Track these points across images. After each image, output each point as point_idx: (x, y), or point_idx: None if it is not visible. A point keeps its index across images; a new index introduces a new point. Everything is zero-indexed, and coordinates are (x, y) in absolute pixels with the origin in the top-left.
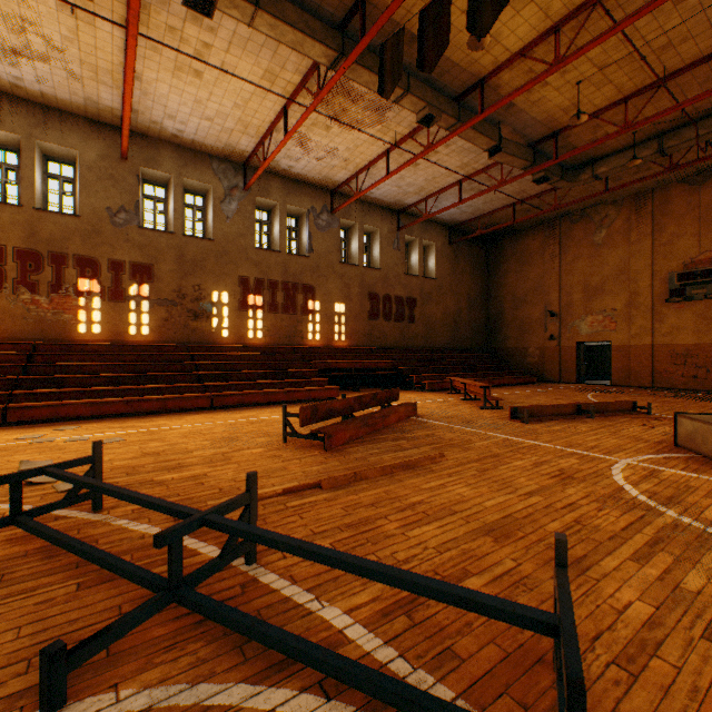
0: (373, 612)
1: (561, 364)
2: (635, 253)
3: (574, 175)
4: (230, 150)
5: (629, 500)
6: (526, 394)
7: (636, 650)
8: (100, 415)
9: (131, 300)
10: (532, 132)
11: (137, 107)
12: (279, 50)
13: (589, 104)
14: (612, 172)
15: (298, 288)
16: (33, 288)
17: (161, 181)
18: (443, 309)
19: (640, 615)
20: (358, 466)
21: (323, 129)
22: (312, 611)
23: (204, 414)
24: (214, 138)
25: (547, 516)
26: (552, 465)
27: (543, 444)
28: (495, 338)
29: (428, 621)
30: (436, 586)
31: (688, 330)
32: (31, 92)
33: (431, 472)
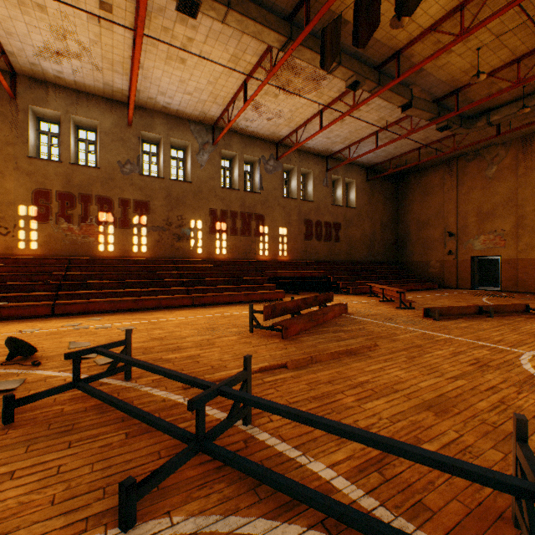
0: (350, 468)
1: (458, 274)
2: (522, 184)
3: (471, 123)
4: (203, 116)
5: None
6: (431, 297)
7: None
8: (115, 310)
9: (134, 227)
10: (437, 91)
11: (139, 88)
12: (242, 39)
13: (486, 65)
14: (504, 120)
15: (252, 217)
16: (69, 220)
17: (155, 141)
18: (361, 231)
19: None
20: (311, 352)
21: (272, 97)
22: (302, 464)
23: (187, 310)
24: (192, 107)
25: (475, 397)
26: (468, 355)
27: (456, 338)
28: (403, 254)
29: (397, 478)
30: (420, 453)
31: None
32: (68, 81)
33: (369, 358)
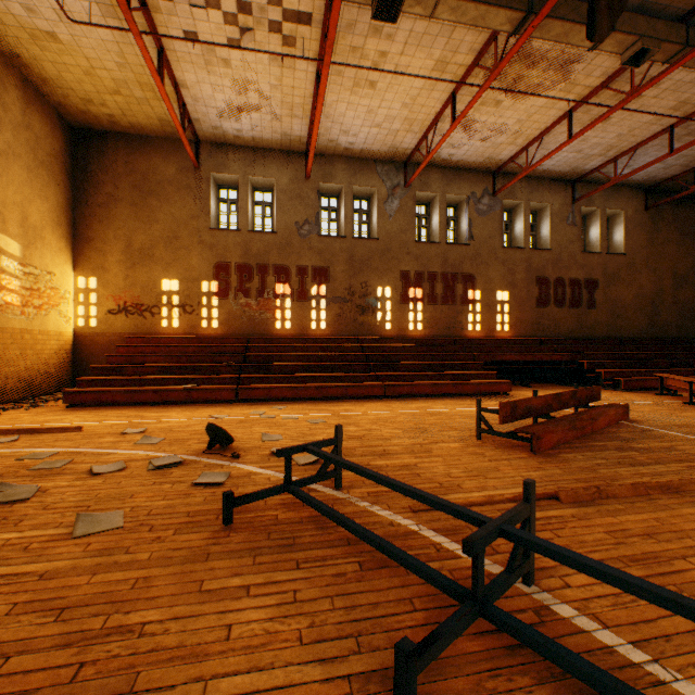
0: None
1: None
2: None
3: None
4: (393, 151)
5: None
6: None
7: None
8: (296, 398)
9: (312, 300)
10: None
11: (319, 131)
12: (454, 34)
13: None
14: None
15: (457, 278)
16: (247, 294)
17: (334, 193)
18: (635, 290)
19: None
20: (590, 479)
21: (491, 106)
22: (660, 679)
23: (379, 402)
24: (379, 143)
25: None
26: None
27: None
28: None
29: None
30: None
31: None
32: (246, 140)
33: None
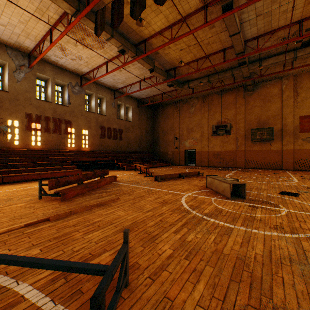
0: (47, 280)
1: (179, 158)
2: (203, 117)
3: (182, 85)
4: (19, 45)
5: (183, 209)
6: (165, 170)
7: (159, 269)
8: None
9: None
10: (166, 66)
11: None
12: None
13: (185, 59)
14: (194, 86)
15: (62, 121)
16: None
17: None
18: (135, 135)
19: (167, 254)
20: (76, 207)
21: (73, 45)
22: (10, 288)
23: None
24: (7, 36)
25: (151, 220)
26: (162, 198)
27: (162, 190)
28: (156, 147)
29: (75, 278)
30: (59, 264)
31: (218, 146)
32: None
33: (110, 206)
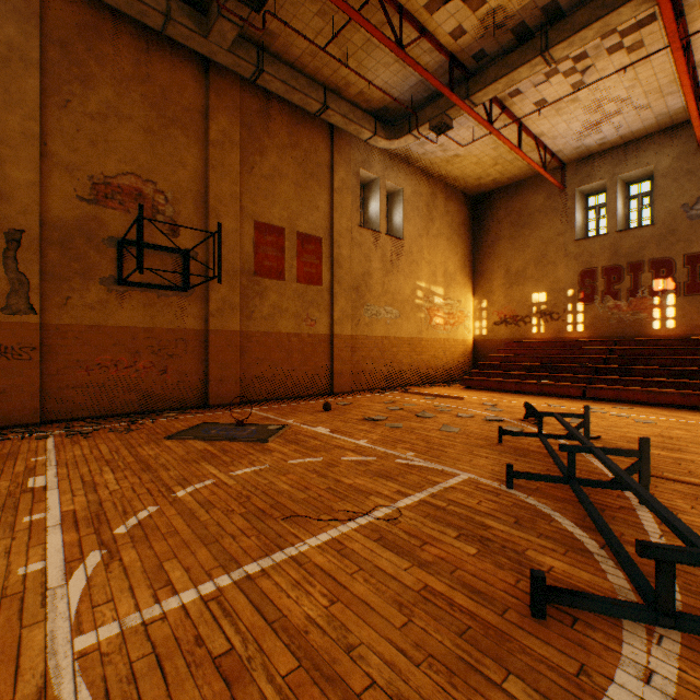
0: None
1: None
2: None
3: None
4: None
5: None
6: None
7: None
8: (657, 403)
9: None
10: None
11: None
12: None
13: None
14: None
15: None
16: (614, 296)
17: None
18: None
19: None
20: None
21: None
22: (646, 534)
23: None
24: None
25: None
26: None
27: None
28: None
29: None
30: (659, 510)
31: None
32: (611, 142)
33: None
